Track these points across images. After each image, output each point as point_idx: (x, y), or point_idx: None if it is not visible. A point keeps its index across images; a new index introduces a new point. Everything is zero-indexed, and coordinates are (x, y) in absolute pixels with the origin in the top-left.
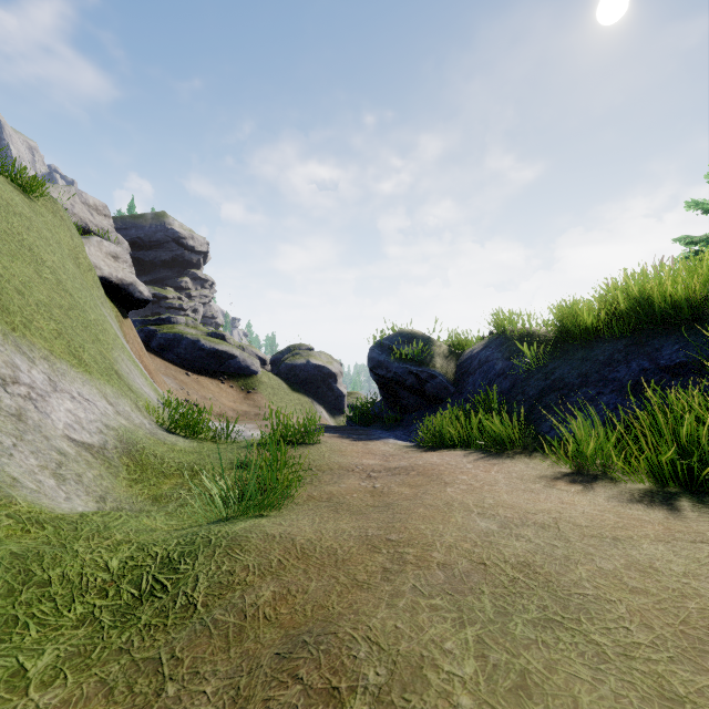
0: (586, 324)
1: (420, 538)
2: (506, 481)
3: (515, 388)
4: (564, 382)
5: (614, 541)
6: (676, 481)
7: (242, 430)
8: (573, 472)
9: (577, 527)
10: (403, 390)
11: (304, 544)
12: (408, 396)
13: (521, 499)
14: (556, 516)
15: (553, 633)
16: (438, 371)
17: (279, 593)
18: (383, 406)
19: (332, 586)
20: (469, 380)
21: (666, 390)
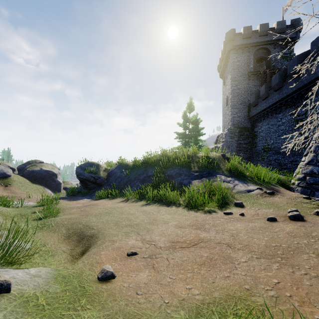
0: (137, 164)
1: (91, 213)
2: (111, 203)
3: (121, 181)
4: (131, 179)
5: (121, 208)
6: (138, 198)
7: (28, 202)
8: (125, 200)
9: (118, 207)
10: (89, 182)
11: (69, 218)
12: (91, 184)
13: (112, 205)
14: (116, 206)
15: (106, 216)
16: (101, 176)
17: (68, 222)
18: (82, 188)
19: (76, 220)
20: (110, 178)
21: (146, 181)
